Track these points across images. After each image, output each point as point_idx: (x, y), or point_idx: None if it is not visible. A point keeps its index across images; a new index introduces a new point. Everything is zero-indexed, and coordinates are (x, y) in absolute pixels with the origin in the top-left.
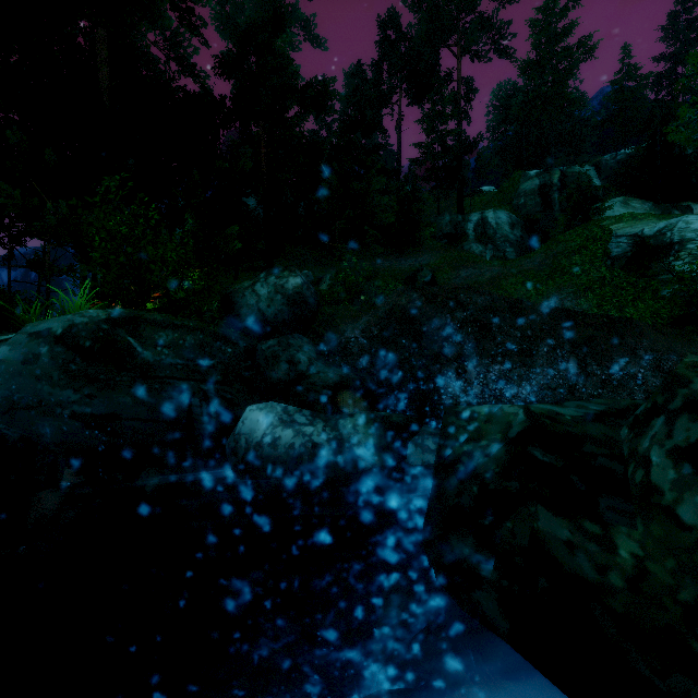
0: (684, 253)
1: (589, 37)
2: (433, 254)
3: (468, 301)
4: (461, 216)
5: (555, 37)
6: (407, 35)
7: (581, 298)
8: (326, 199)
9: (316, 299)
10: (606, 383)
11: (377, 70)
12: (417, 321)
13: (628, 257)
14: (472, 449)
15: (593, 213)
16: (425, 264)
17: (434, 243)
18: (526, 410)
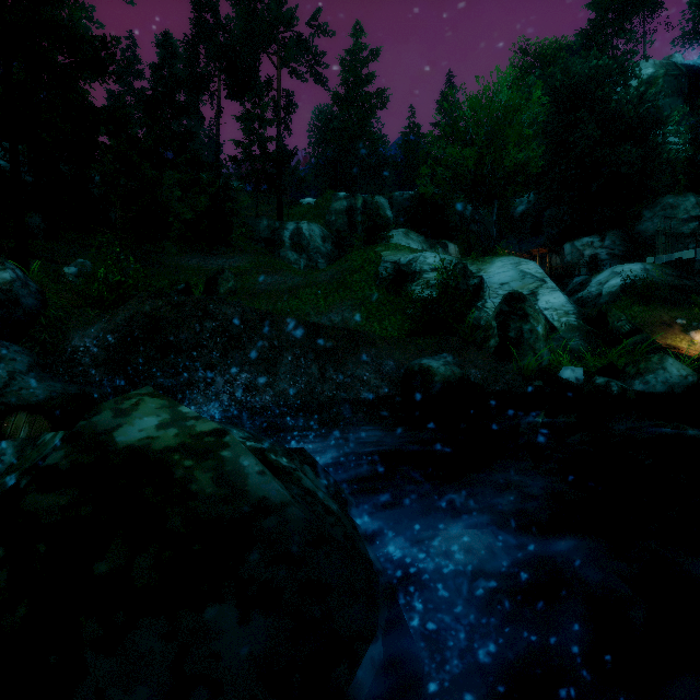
0: (421, 281)
1: (384, 91)
2: (245, 257)
3: (217, 312)
4: (279, 223)
5: (360, 81)
6: (226, 25)
7: (357, 310)
8: (101, 178)
9: (39, 299)
10: (340, 385)
11: (193, 50)
12: (163, 329)
13: (390, 280)
14: (5, 481)
15: (381, 239)
16: (235, 266)
17: (252, 246)
18: (62, 437)
